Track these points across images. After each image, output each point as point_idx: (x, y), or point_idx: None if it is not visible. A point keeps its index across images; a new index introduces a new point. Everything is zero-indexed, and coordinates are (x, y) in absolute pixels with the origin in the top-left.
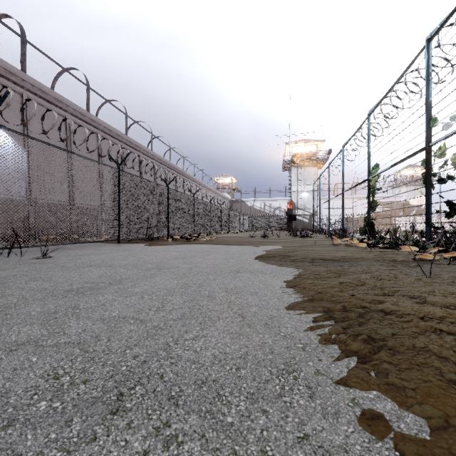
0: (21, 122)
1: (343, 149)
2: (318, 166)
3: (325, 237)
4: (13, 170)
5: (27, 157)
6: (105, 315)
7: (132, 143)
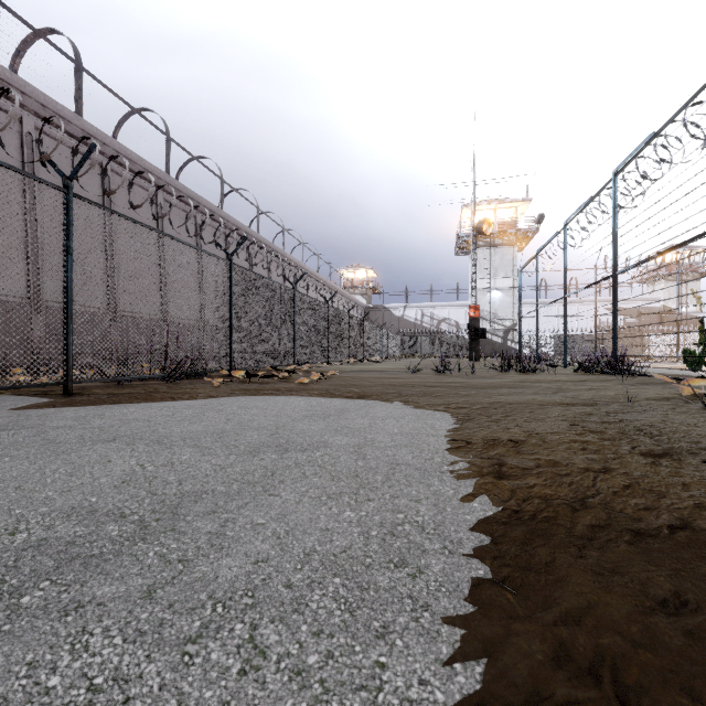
0: None
1: (616, 178)
2: (518, 246)
3: (569, 372)
4: None
5: None
6: None
7: (179, 191)
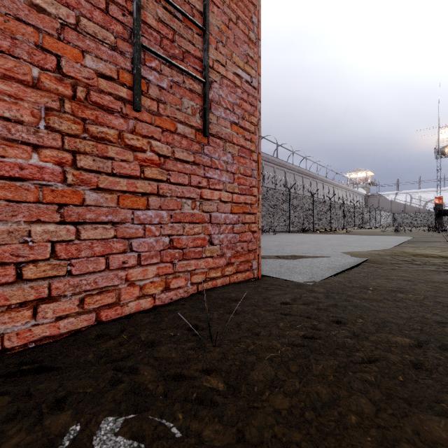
0: None
1: None
2: None
3: None
4: None
5: None
6: (327, 243)
7: (280, 163)
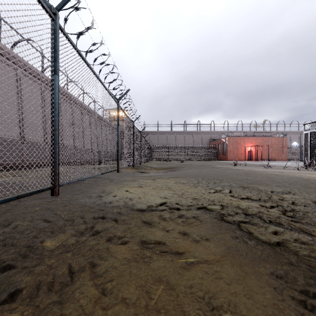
0: (298, 139)
1: None
2: None
3: None
4: (297, 148)
5: (299, 145)
6: None
7: None
